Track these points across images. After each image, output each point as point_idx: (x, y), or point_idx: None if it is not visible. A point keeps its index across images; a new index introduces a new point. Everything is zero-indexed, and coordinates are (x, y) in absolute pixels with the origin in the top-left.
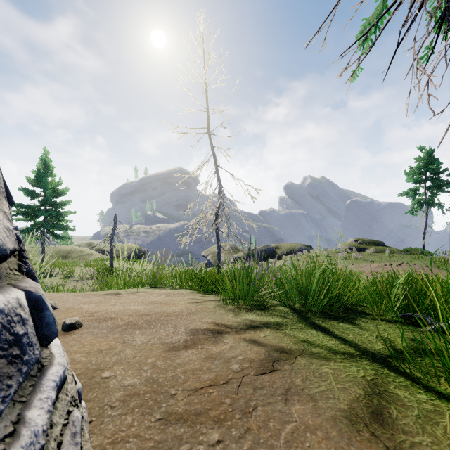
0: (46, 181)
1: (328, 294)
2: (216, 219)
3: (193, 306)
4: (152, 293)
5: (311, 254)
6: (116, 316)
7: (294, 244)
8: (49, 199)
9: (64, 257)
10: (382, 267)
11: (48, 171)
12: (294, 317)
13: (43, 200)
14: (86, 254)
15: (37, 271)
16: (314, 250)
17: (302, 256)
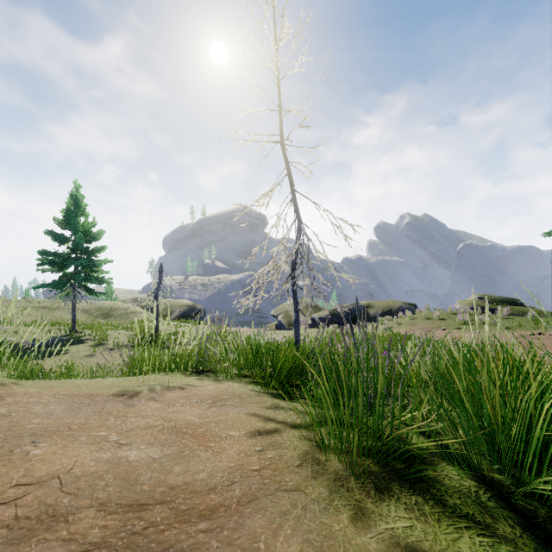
0: (77, 222)
1: (546, 434)
2: (292, 270)
3: (254, 456)
4: (190, 395)
5: (417, 316)
6: (71, 505)
7: (393, 302)
8: (80, 244)
9: (104, 316)
10: (528, 338)
11: (80, 210)
12: (514, 531)
13: (72, 245)
14: (130, 313)
15: (66, 334)
16: (421, 310)
17: (404, 318)
